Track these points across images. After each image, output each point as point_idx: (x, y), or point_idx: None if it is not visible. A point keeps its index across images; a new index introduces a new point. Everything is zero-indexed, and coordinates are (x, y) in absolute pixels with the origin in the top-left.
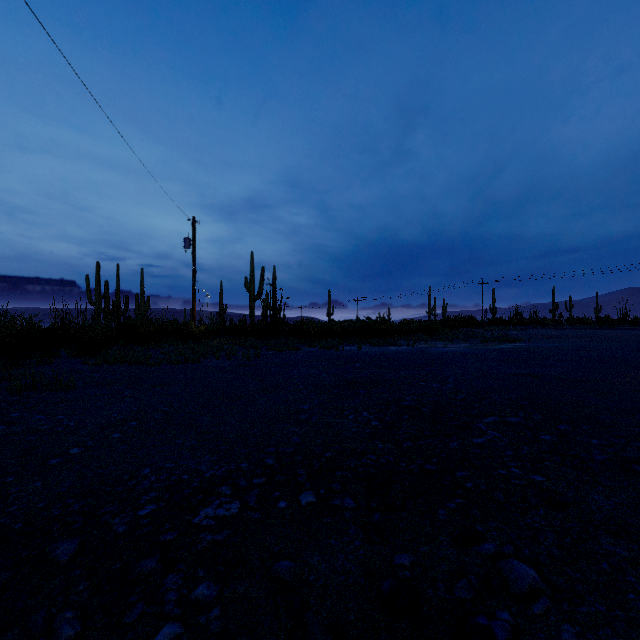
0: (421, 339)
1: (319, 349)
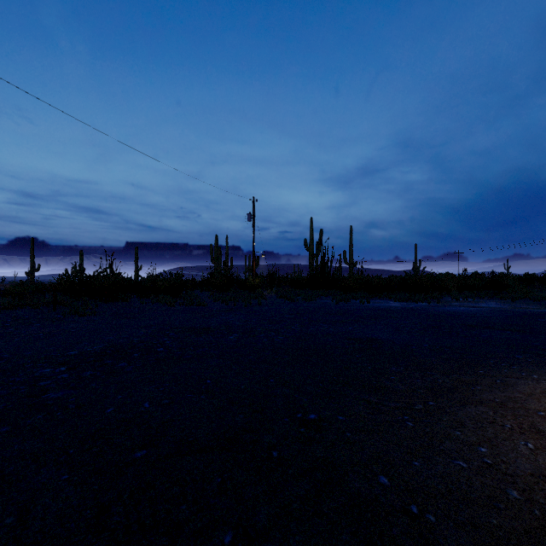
0: (479, 296)
1: (332, 301)
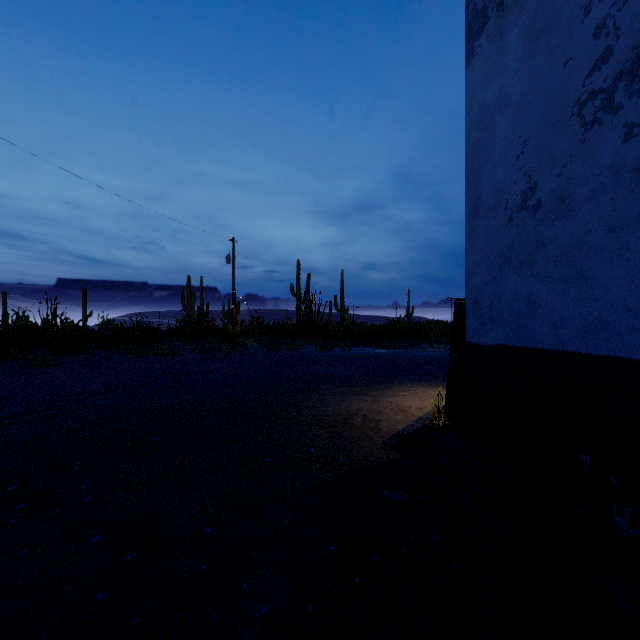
0: None
1: (315, 349)
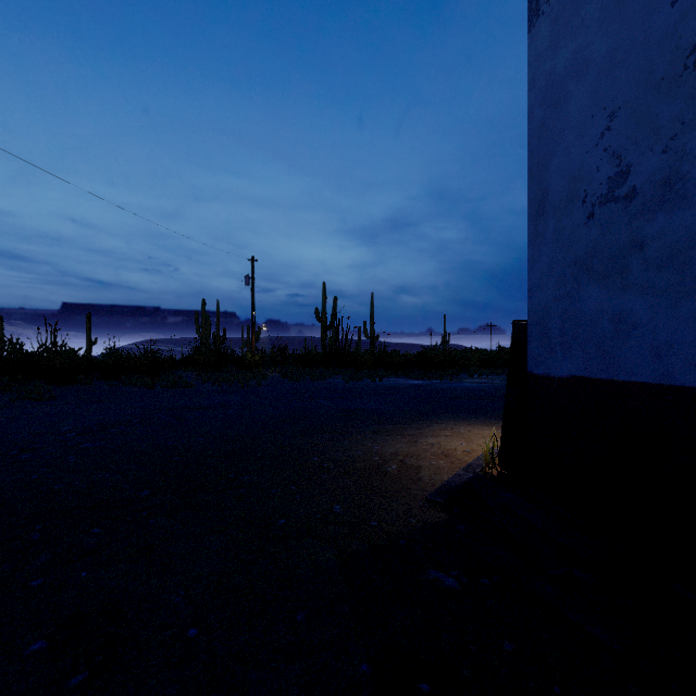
0: (495, 373)
1: (343, 380)
